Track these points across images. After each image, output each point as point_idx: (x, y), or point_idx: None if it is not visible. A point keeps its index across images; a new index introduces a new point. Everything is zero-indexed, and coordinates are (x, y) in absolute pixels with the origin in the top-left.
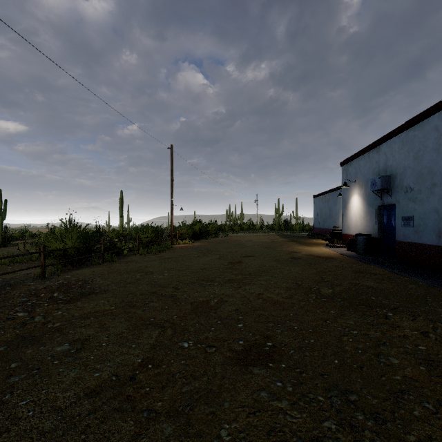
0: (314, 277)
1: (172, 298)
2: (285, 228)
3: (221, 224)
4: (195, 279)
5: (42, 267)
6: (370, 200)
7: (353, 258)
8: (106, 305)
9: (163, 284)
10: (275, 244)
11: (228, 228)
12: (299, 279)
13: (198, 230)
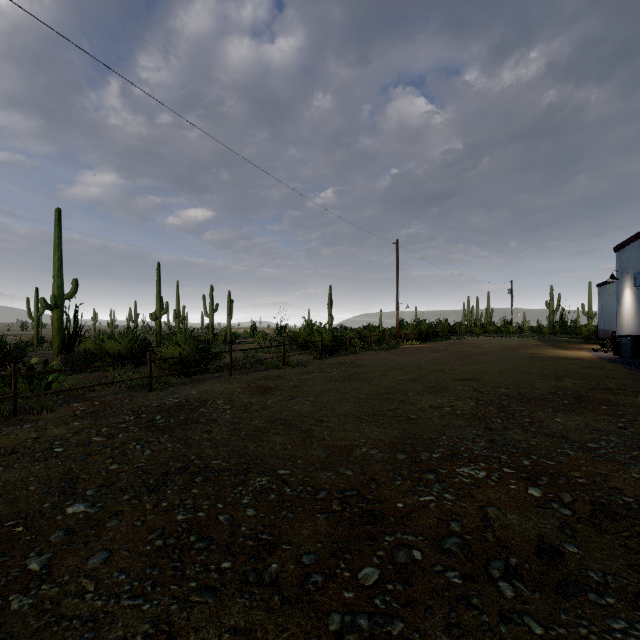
0: (534, 366)
1: (418, 368)
2: (562, 332)
3: (454, 325)
4: (431, 363)
5: (320, 352)
6: (639, 296)
7: (605, 360)
8: (380, 368)
9: (408, 363)
10: (520, 346)
11: (464, 329)
12: (518, 366)
13: (425, 330)
